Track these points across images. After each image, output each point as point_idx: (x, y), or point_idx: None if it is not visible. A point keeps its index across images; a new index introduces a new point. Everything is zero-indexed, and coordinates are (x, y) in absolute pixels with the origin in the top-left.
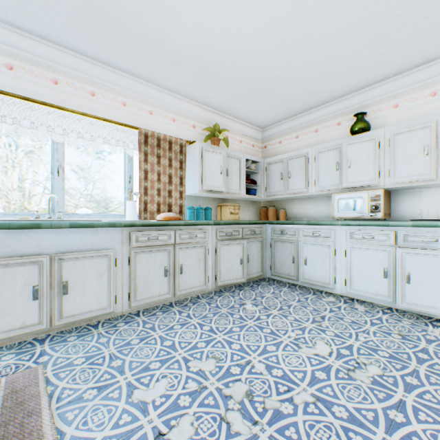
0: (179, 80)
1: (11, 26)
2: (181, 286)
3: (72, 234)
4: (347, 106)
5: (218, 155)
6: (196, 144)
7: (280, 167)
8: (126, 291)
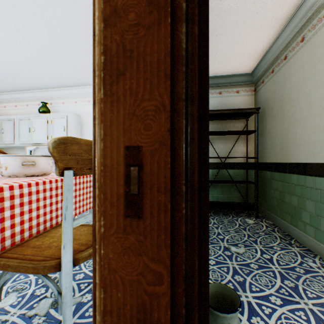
0: None
1: None
2: None
3: None
4: (43, 95)
5: None
6: None
7: None
8: None
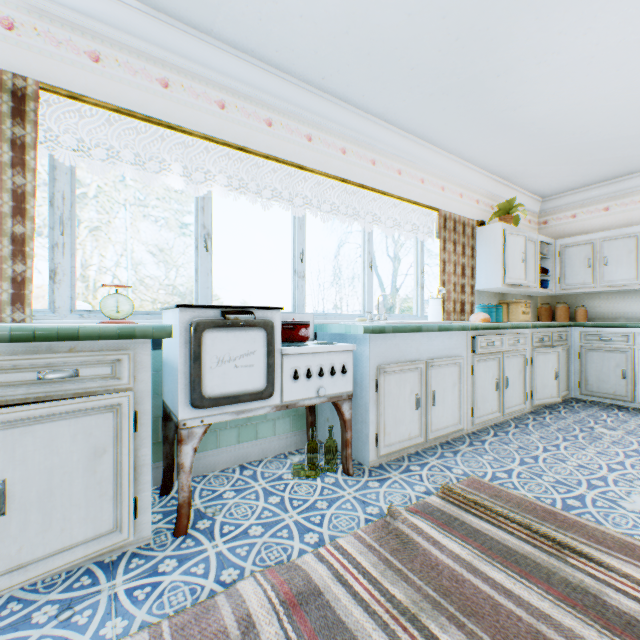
0: (489, 148)
1: (353, 107)
2: (506, 403)
3: (436, 338)
4: None
5: (519, 238)
6: (497, 226)
7: (585, 251)
8: (468, 405)
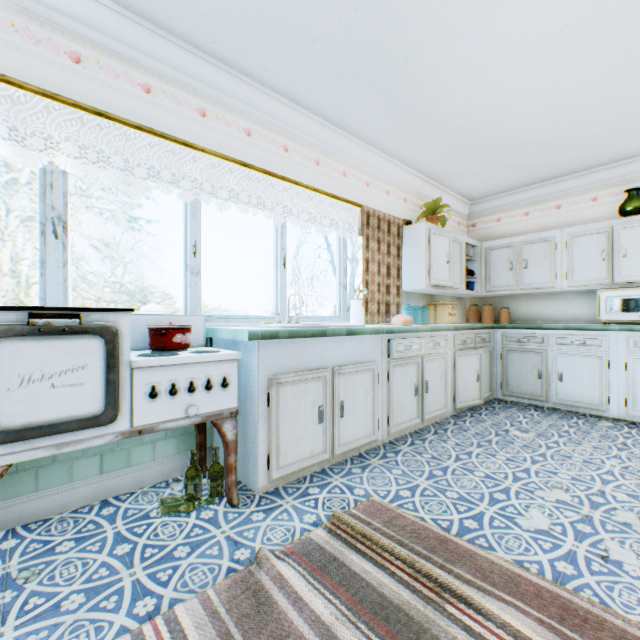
0: (412, 144)
1: (257, 83)
2: (426, 408)
3: (345, 342)
4: (608, 177)
5: (444, 238)
6: (421, 225)
7: (508, 254)
8: (384, 414)
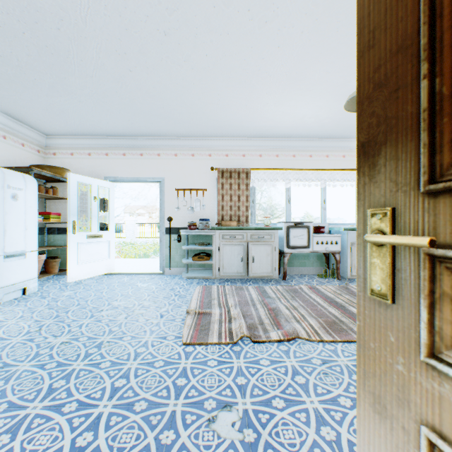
0: None
1: (347, 139)
2: None
3: None
4: None
5: None
6: None
7: None
8: None
